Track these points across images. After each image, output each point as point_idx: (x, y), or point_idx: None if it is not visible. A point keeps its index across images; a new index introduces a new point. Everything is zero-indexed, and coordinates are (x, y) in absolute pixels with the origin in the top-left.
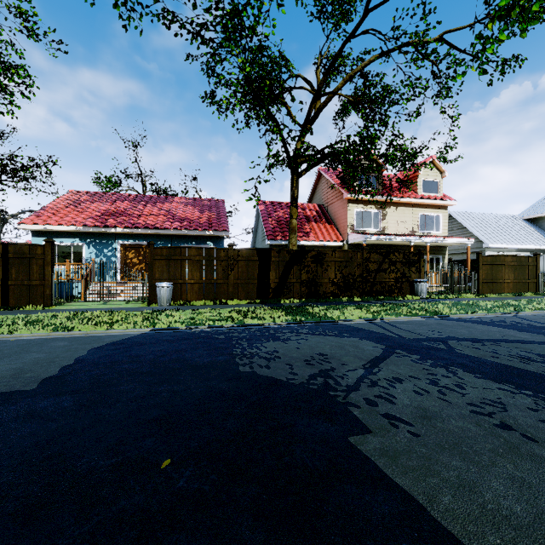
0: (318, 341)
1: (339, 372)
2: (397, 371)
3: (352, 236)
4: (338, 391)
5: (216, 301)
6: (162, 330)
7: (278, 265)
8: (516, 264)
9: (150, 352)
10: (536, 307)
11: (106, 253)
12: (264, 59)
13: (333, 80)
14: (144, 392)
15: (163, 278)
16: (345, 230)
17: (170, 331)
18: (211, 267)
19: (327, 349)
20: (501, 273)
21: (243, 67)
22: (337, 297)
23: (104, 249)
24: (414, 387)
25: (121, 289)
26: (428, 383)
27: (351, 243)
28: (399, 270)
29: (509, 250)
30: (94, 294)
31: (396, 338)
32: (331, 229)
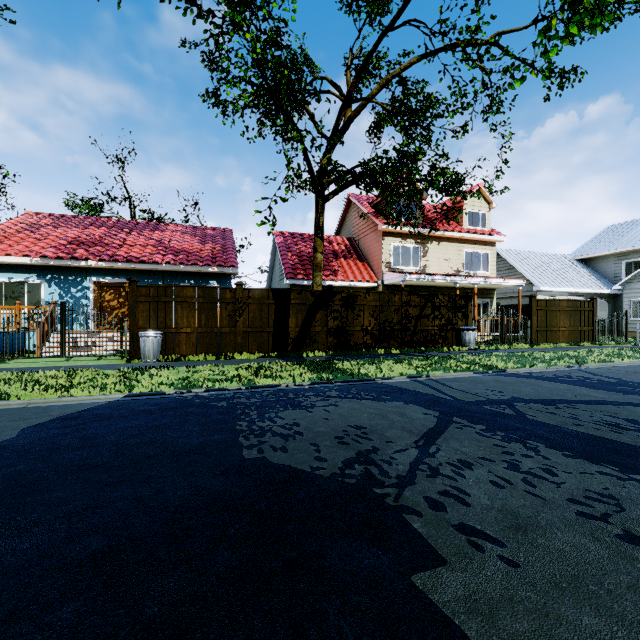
0: (353, 408)
1: (384, 454)
2: (461, 450)
3: (389, 275)
4: (386, 486)
5: (220, 356)
6: (140, 396)
7: (300, 309)
8: (572, 309)
9: (114, 431)
10: (598, 359)
11: (74, 293)
12: (281, 49)
13: (366, 86)
14: (87, 503)
15: (150, 325)
16: (380, 268)
17: (152, 397)
18: (214, 312)
19: (365, 419)
20: (556, 320)
21: (252, 46)
22: (371, 349)
23: (71, 289)
24: (489, 476)
25: (93, 341)
26: (507, 468)
27: (387, 284)
28: (444, 316)
29: (562, 294)
30: (53, 347)
31: (450, 401)
32: (363, 267)
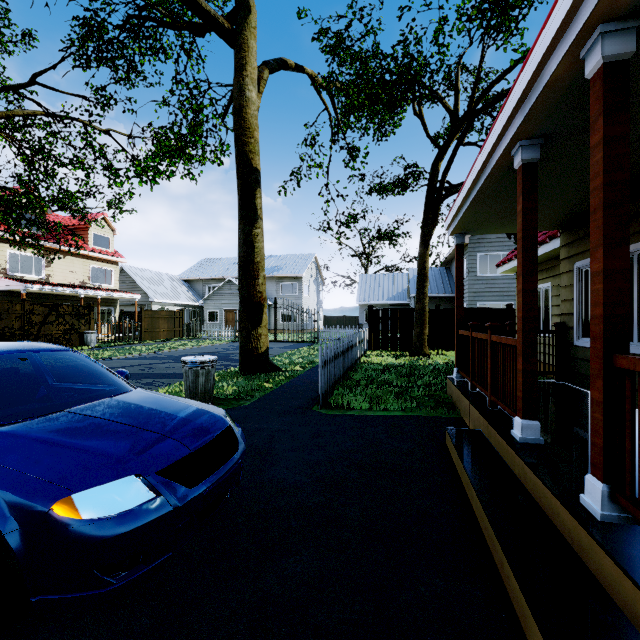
0: None
1: None
2: None
3: (6, 282)
4: None
5: None
6: None
7: None
8: (169, 317)
9: None
10: (173, 347)
11: None
12: None
13: None
14: None
15: None
16: None
17: None
18: None
19: None
20: (159, 324)
21: None
22: None
23: None
24: None
25: None
26: None
27: (2, 290)
28: (69, 322)
29: (170, 305)
30: None
31: (67, 373)
32: None
